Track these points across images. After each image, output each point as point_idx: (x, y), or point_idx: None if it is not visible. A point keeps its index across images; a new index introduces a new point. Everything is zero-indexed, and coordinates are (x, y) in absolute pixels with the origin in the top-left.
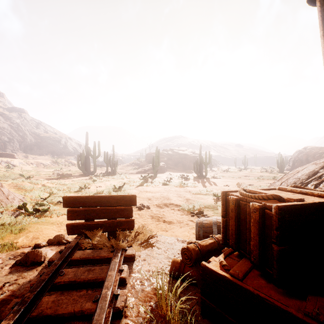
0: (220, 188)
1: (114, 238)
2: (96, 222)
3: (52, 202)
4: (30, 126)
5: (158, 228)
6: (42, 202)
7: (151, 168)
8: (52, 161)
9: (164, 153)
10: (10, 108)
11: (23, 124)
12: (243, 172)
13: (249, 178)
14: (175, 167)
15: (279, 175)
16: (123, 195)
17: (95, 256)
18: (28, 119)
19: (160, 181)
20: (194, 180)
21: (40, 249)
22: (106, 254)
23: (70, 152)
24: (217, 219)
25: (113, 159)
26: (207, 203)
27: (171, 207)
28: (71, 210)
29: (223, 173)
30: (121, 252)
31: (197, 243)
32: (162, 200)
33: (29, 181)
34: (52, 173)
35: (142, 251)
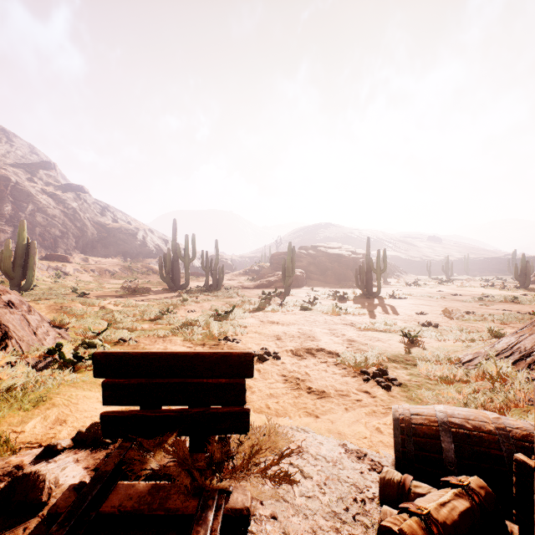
0: (410, 317)
1: (203, 448)
2: (165, 412)
3: (109, 341)
4: (91, 212)
5: (299, 407)
6: (93, 340)
7: (280, 278)
8: (123, 267)
9: (302, 252)
10: (65, 186)
11: (82, 210)
12: (447, 287)
13: (463, 300)
14: (321, 277)
15: (522, 294)
16: (224, 353)
17: (156, 507)
18: (89, 202)
19: (297, 303)
20: (358, 302)
21: (43, 471)
22: (180, 504)
23: (150, 252)
24: (448, 415)
25: (217, 263)
26: (390, 351)
27: (320, 358)
28: (110, 383)
29: (408, 288)
30: (216, 501)
31: (427, 515)
32: (302, 340)
33: (81, 300)
34: (121, 286)
35: (267, 484)
